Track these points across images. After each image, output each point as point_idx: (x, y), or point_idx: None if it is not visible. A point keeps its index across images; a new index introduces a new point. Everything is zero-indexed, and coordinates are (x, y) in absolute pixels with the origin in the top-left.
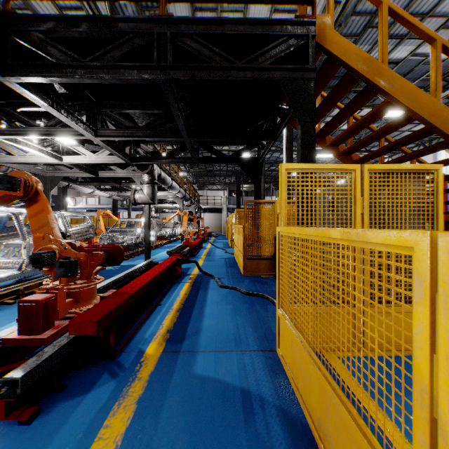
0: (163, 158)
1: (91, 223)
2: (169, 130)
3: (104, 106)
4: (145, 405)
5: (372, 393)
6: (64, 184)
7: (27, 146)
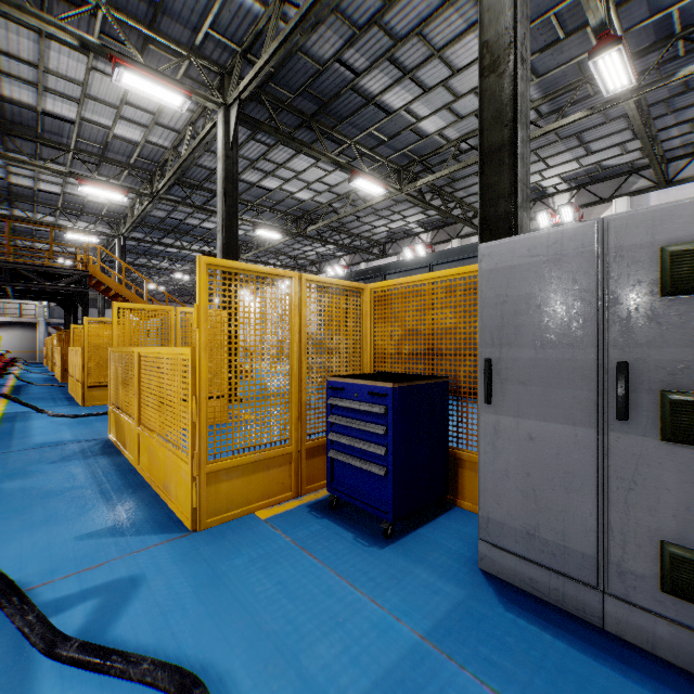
0: None
1: None
2: None
3: None
4: None
5: None
6: None
7: None
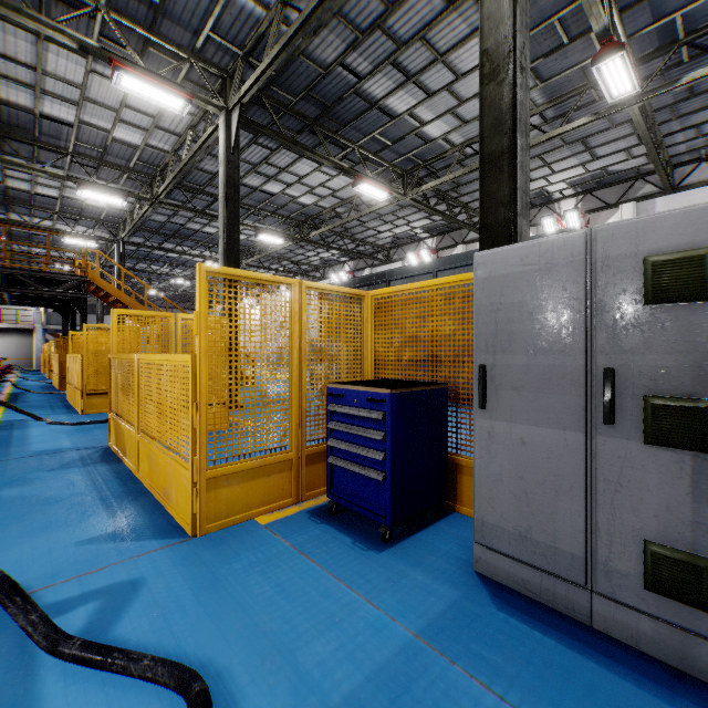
0: None
1: None
2: None
3: None
4: None
5: None
6: None
7: None
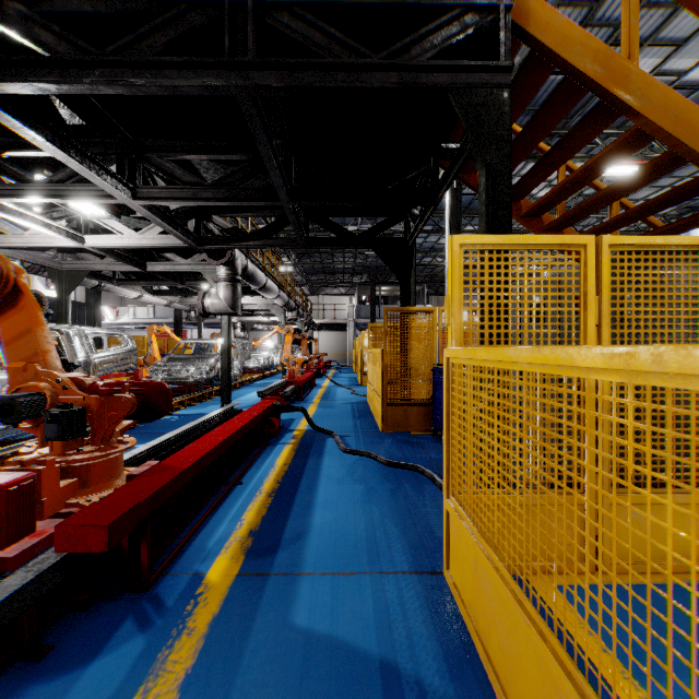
0: (249, 239)
1: (132, 346)
2: (257, 188)
3: (149, 149)
4: (195, 690)
5: (632, 666)
6: (93, 283)
7: (23, 217)
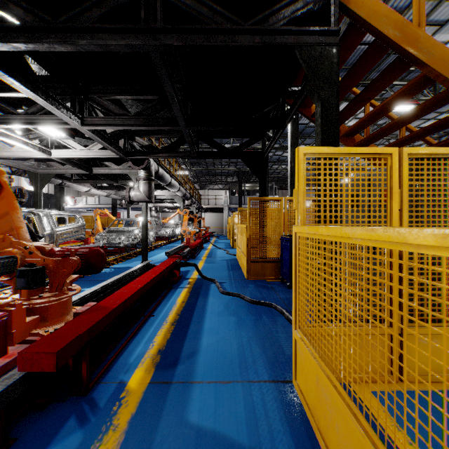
0: (159, 153)
1: (82, 222)
2: (164, 117)
3: (92, 92)
4: None
5: None
6: (58, 181)
7: (9, 137)
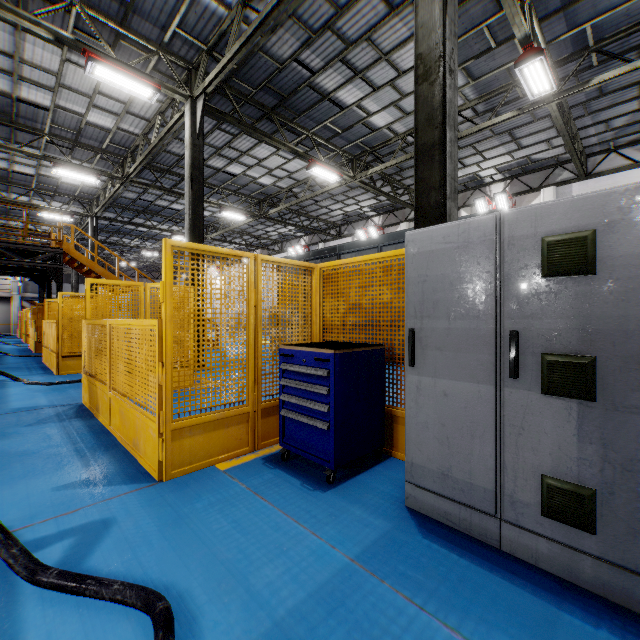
0: None
1: None
2: None
3: None
4: None
5: None
6: None
7: None
